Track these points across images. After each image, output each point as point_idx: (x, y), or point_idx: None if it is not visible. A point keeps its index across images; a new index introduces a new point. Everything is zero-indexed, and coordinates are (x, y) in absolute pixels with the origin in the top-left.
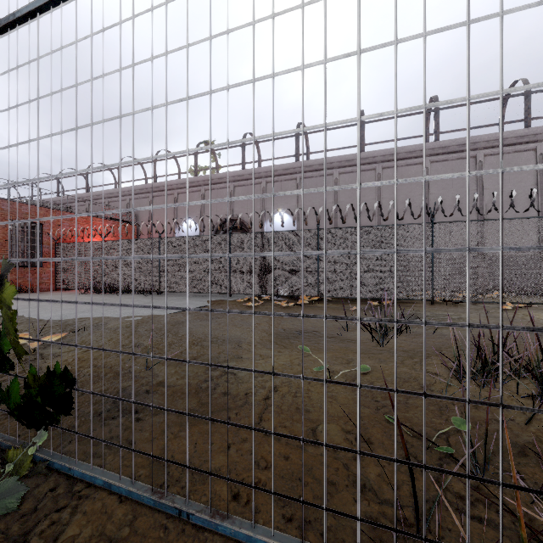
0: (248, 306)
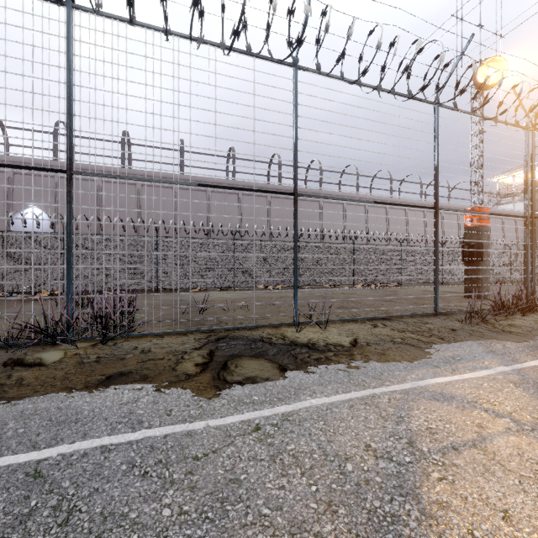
0: None
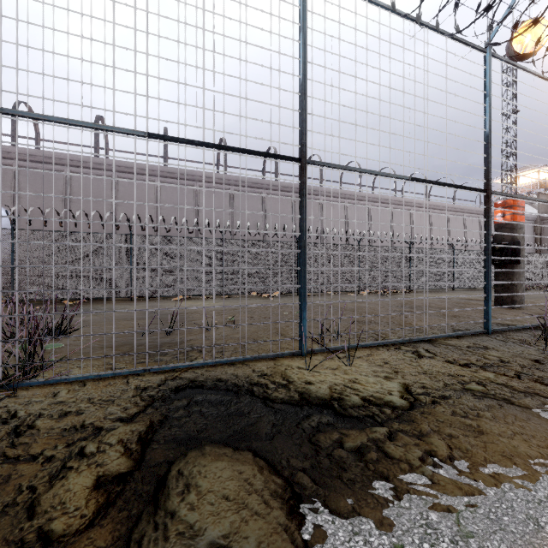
0: None
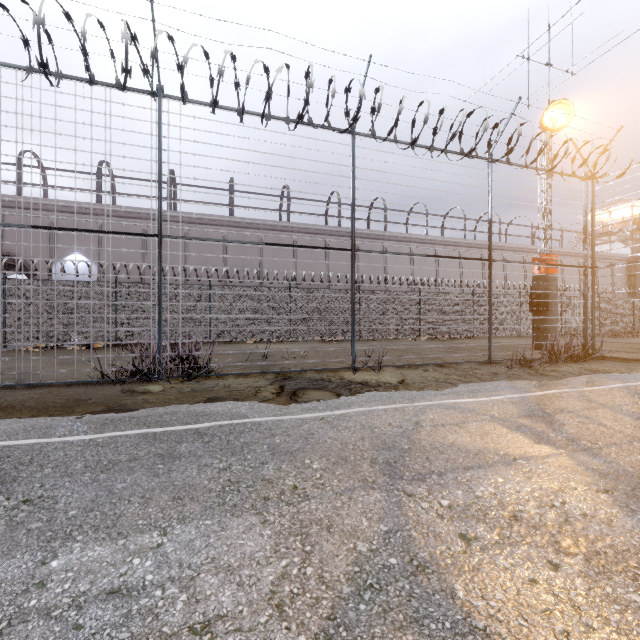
0: (34, 352)
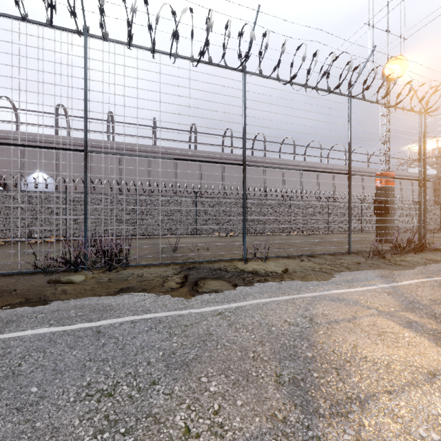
0: (0, 245)
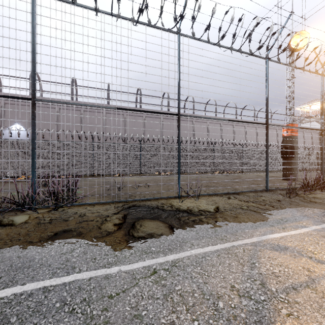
0: None
